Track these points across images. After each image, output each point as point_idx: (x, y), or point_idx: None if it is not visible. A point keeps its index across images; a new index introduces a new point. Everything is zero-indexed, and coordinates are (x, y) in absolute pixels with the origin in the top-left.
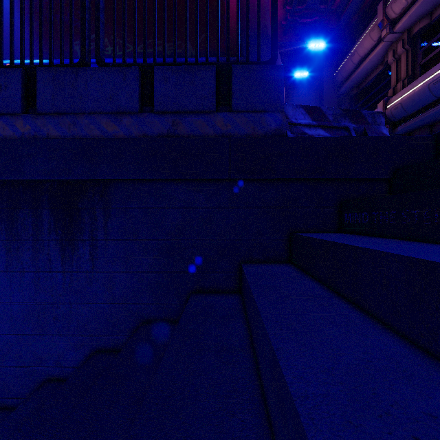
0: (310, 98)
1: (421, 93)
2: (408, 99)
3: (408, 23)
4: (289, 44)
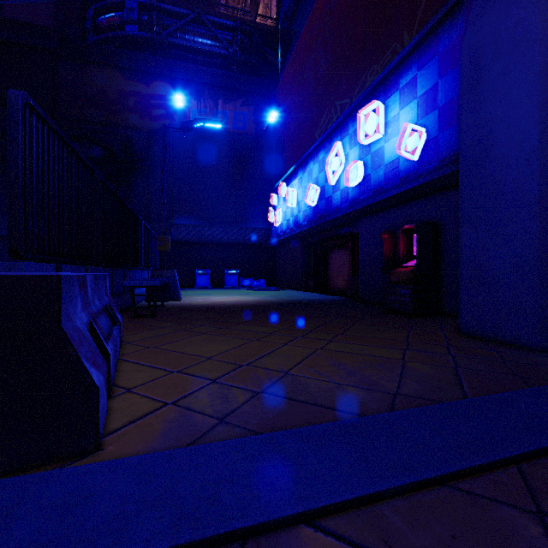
0: None
1: None
2: None
3: None
4: None
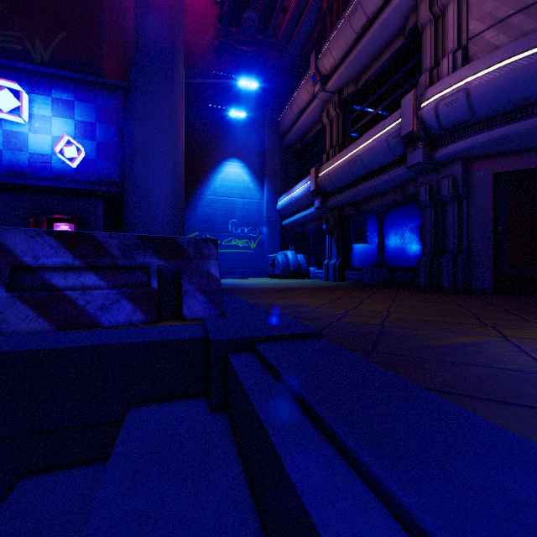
0: (251, 144)
1: (344, 170)
2: (334, 172)
3: (337, 84)
4: (213, 74)
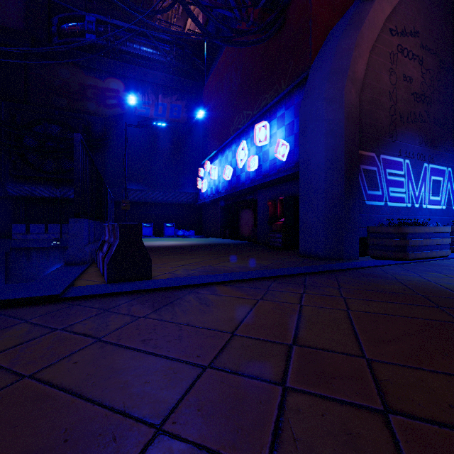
0: None
1: None
2: None
3: None
4: None
